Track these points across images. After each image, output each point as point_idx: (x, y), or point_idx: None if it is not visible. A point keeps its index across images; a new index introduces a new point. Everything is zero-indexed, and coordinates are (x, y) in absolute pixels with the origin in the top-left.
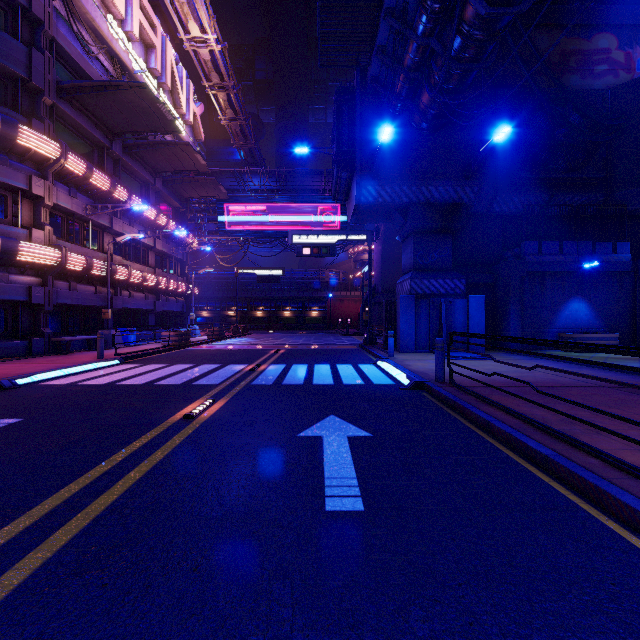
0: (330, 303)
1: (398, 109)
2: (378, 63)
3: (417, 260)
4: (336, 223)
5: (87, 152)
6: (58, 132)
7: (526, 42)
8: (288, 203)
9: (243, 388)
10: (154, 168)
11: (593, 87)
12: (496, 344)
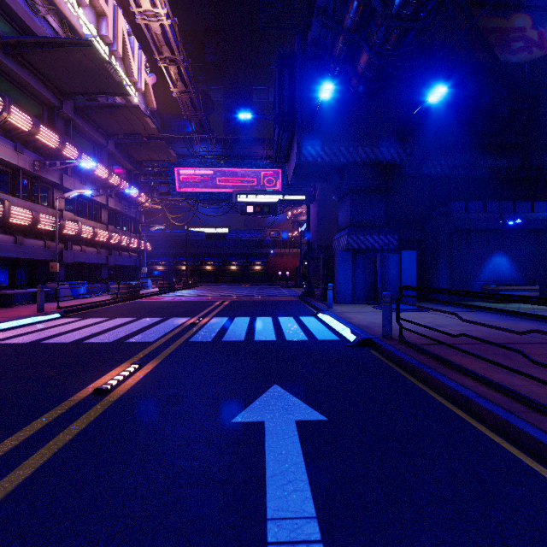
0: (271, 258)
1: (336, 73)
2: (318, 25)
3: (353, 217)
4: (277, 187)
5: (36, 111)
6: (4, 88)
7: (461, 4)
8: (234, 168)
9: (179, 346)
10: (106, 131)
11: (510, 62)
12: (425, 296)
